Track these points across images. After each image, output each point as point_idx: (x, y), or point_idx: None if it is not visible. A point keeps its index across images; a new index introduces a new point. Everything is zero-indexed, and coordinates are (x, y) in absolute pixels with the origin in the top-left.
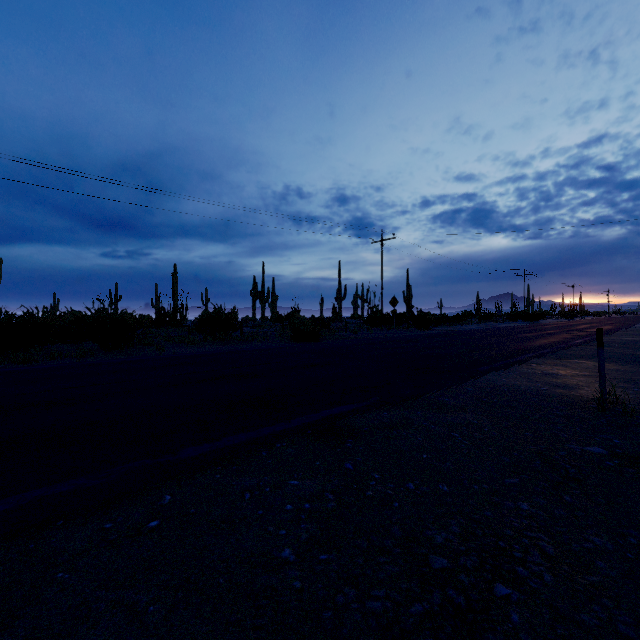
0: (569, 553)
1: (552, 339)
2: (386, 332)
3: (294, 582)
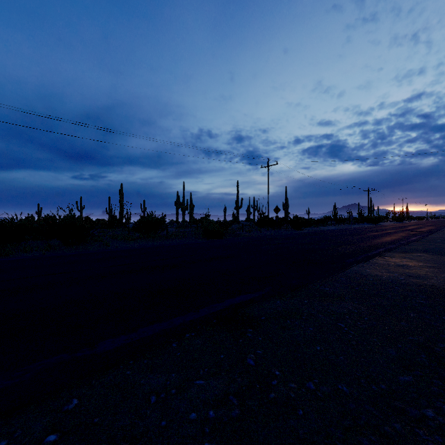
0: None
1: (393, 237)
2: (271, 231)
3: None
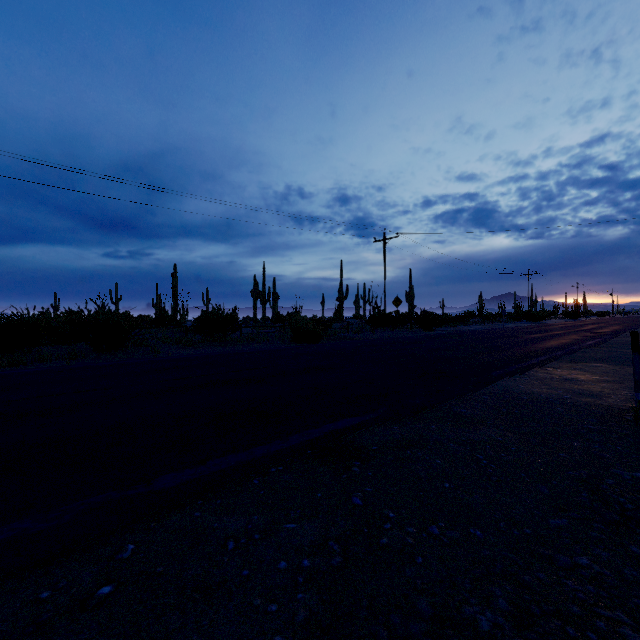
0: None
1: (562, 340)
2: (389, 333)
3: None
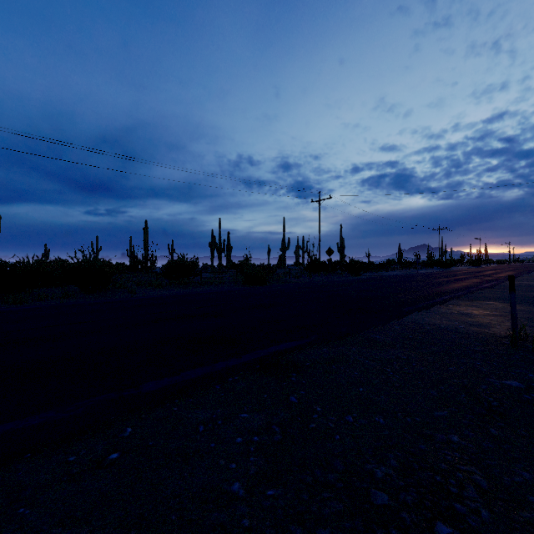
0: (501, 487)
1: (464, 283)
2: (323, 277)
3: (243, 519)
